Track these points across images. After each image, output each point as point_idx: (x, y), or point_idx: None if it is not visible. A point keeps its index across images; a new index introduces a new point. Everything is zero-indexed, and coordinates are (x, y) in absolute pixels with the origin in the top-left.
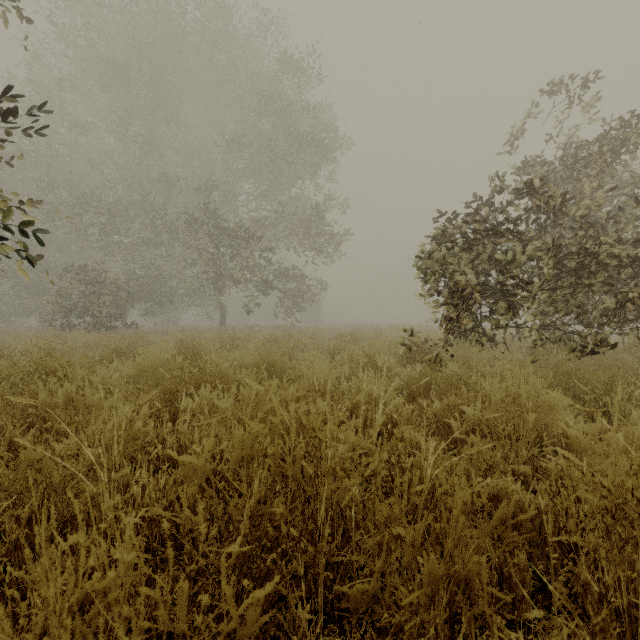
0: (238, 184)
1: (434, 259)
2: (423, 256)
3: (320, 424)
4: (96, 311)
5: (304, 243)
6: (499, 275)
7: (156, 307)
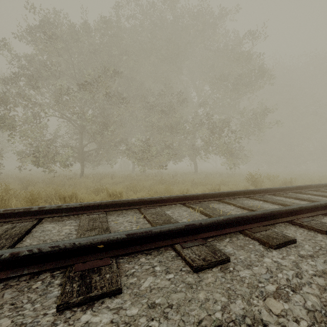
0: None
1: None
2: None
3: None
4: None
5: None
6: None
7: None
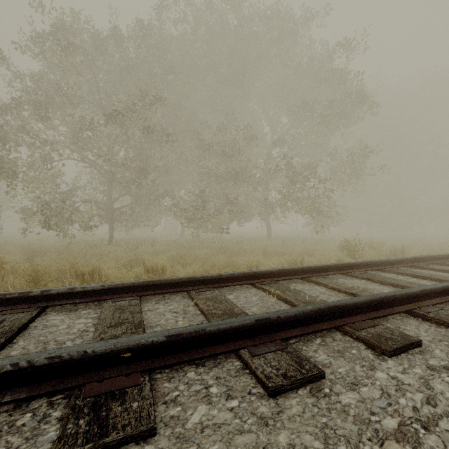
0: None
1: None
2: None
3: None
4: None
5: None
6: None
7: None
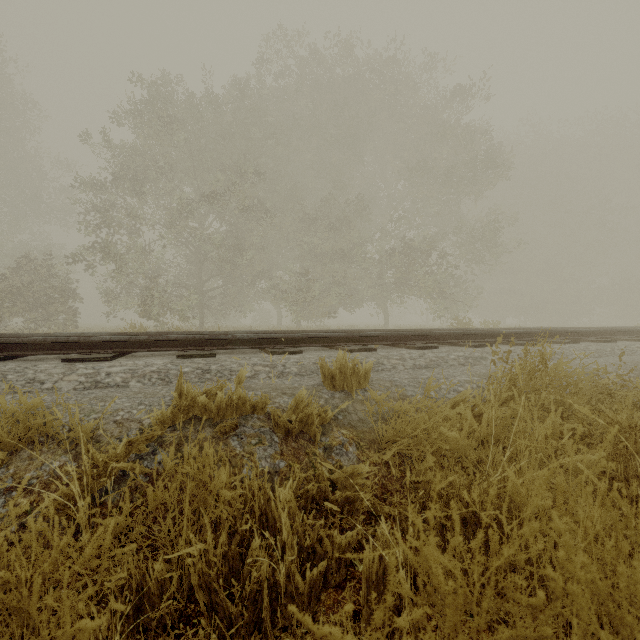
0: None
1: None
2: None
3: None
4: None
5: None
6: None
7: None
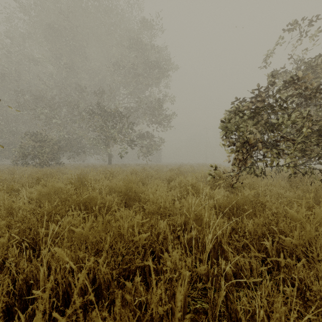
0: (118, 89)
1: (230, 124)
2: (223, 122)
3: (161, 240)
4: (40, 156)
5: (152, 120)
6: (268, 134)
7: (75, 154)
